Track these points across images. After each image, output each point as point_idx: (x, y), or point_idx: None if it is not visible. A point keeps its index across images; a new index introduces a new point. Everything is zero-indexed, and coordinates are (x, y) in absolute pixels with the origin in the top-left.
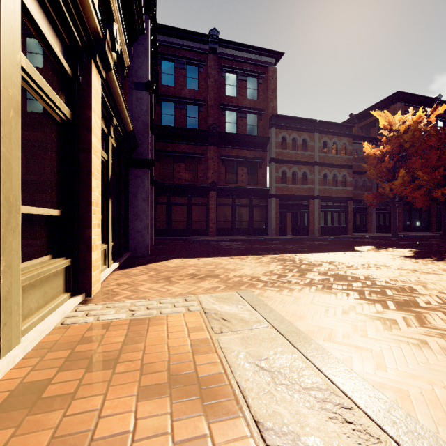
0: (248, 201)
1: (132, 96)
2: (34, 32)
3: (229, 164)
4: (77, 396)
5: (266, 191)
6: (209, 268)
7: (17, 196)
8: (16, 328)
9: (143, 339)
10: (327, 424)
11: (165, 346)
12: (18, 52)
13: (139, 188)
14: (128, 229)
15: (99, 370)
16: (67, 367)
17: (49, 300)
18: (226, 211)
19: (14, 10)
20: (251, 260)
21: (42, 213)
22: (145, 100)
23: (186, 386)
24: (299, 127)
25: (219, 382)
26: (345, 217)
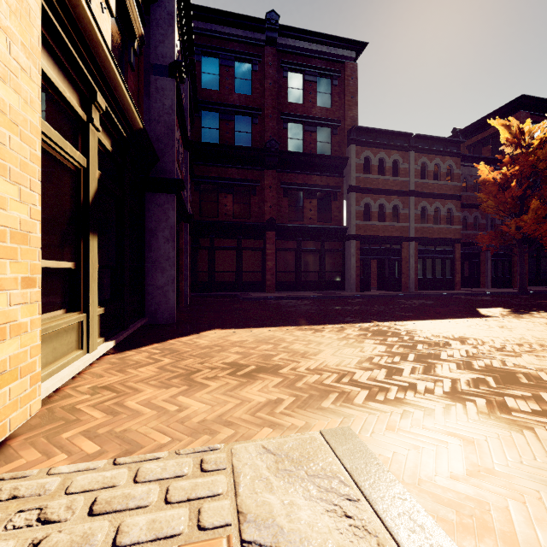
0: (318, 244)
1: None
2: None
3: (293, 195)
4: None
5: (343, 231)
6: (263, 350)
7: None
8: None
9: None
10: None
11: None
12: None
13: (160, 222)
14: (143, 284)
15: None
16: None
17: None
18: (288, 258)
19: None
20: (330, 334)
21: None
22: (170, 90)
23: None
24: (388, 143)
25: None
26: (450, 266)
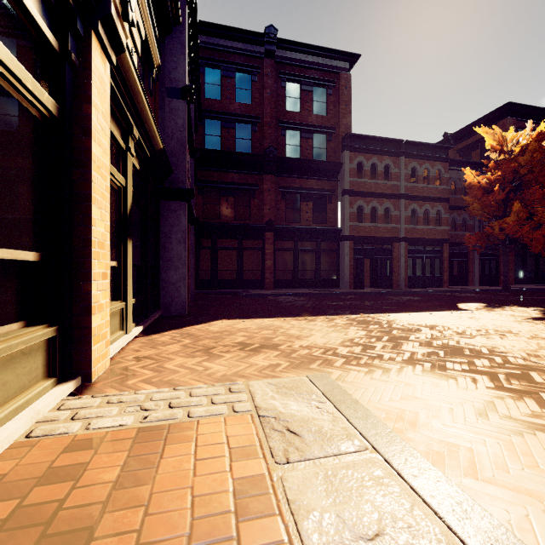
0: (314, 244)
1: None
2: None
3: (290, 198)
4: None
5: (337, 231)
6: (265, 334)
7: None
8: None
9: (153, 473)
10: None
11: (188, 493)
12: None
13: (174, 227)
14: (159, 281)
15: None
16: None
17: (13, 393)
18: (286, 257)
19: None
20: (321, 323)
21: None
22: (182, 111)
23: None
24: (380, 149)
25: None
26: (439, 265)
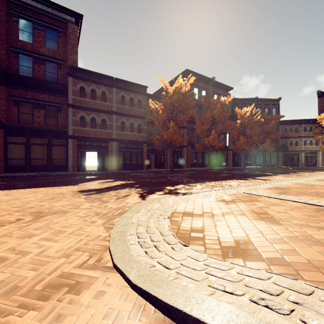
0: (46, 140)
1: None
2: None
3: (24, 105)
4: None
5: (65, 132)
6: None
7: None
8: None
9: None
10: None
11: None
12: None
13: None
14: None
15: None
16: None
17: None
18: (18, 149)
19: None
20: None
21: None
22: None
23: None
24: (97, 80)
25: None
26: (141, 156)
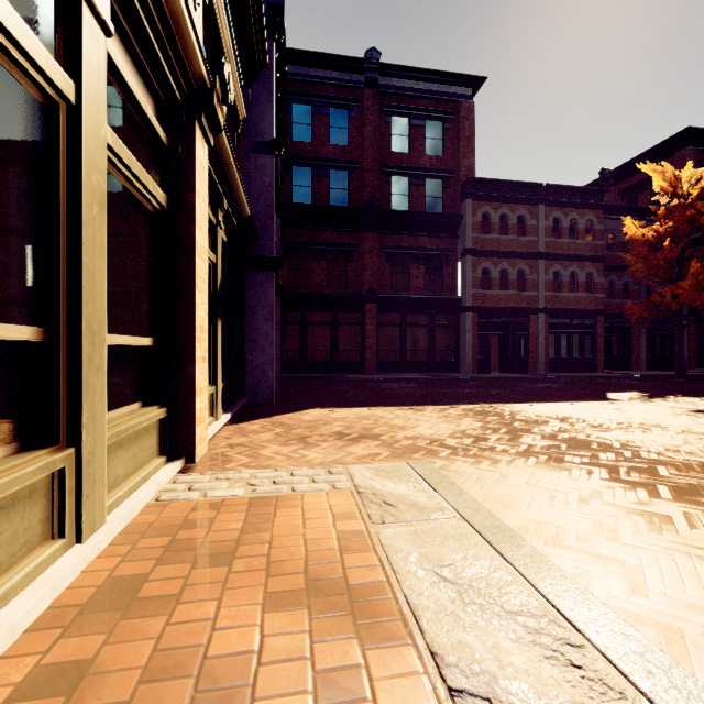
0: (427, 317)
1: (249, 161)
2: (121, 91)
3: (397, 260)
4: (182, 599)
5: (457, 301)
6: (365, 424)
7: (102, 322)
8: (100, 503)
9: (269, 527)
10: (541, 665)
11: (300, 539)
12: (103, 125)
13: (260, 301)
14: (244, 363)
15: (210, 566)
16: (167, 560)
17: (140, 465)
18: (391, 334)
19: (98, 67)
20: (431, 413)
21: (130, 343)
22: (269, 167)
23: (331, 596)
24: (511, 196)
25: (378, 594)
26: (591, 344)
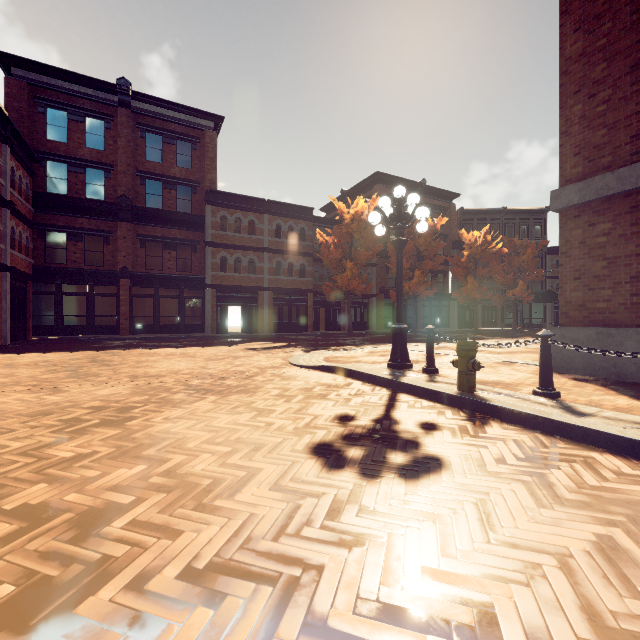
0: (178, 291)
1: None
2: None
3: (151, 246)
4: None
5: (201, 280)
6: None
7: None
8: None
9: None
10: None
11: None
12: None
13: None
14: None
15: None
16: None
17: None
18: (146, 304)
19: None
20: (69, 354)
21: None
22: None
23: None
24: (243, 206)
25: None
26: (305, 312)
